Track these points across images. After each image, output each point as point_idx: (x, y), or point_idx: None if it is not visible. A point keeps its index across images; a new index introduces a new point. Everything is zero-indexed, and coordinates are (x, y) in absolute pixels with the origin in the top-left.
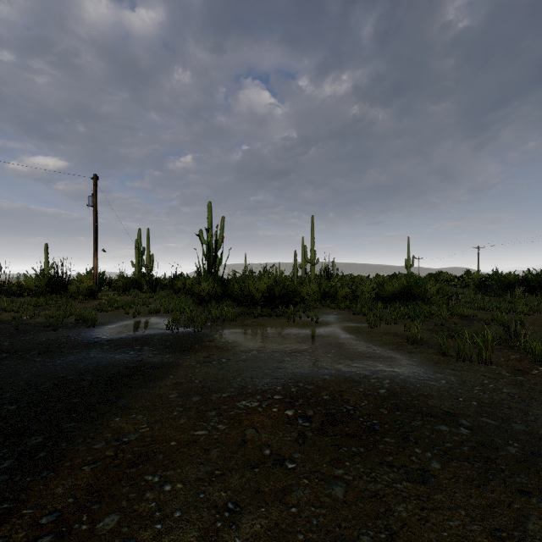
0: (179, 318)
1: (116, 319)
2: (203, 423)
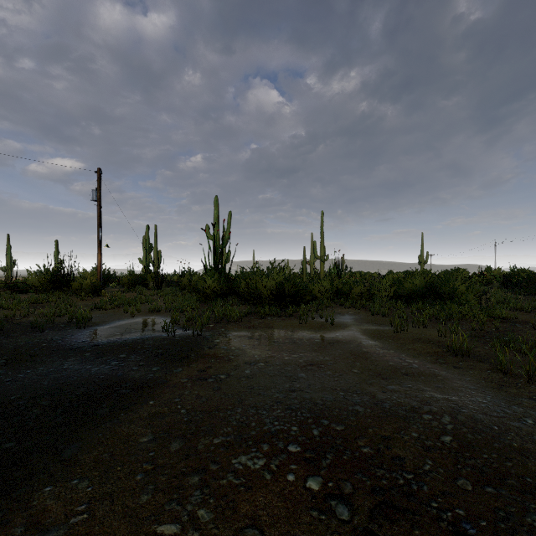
0: (178, 318)
1: (113, 319)
2: (176, 506)
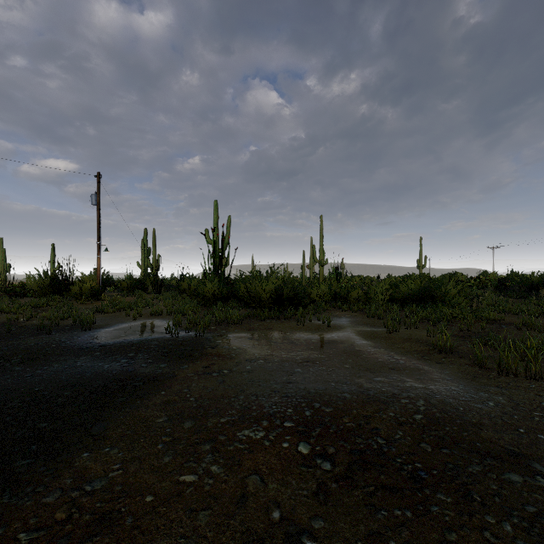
0: (180, 320)
1: (115, 322)
2: (193, 464)
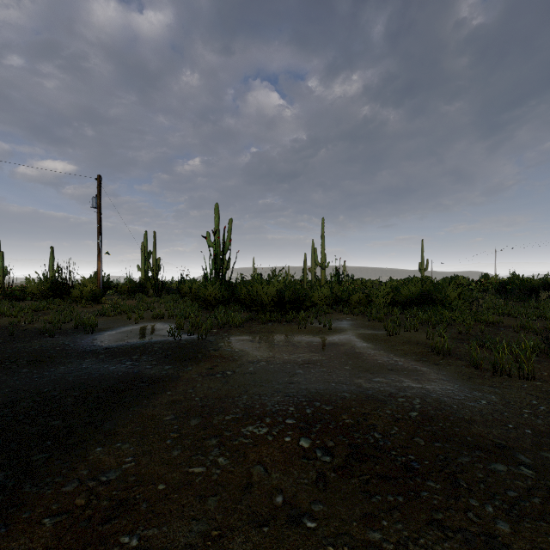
0: (182, 323)
1: (117, 325)
2: (200, 457)
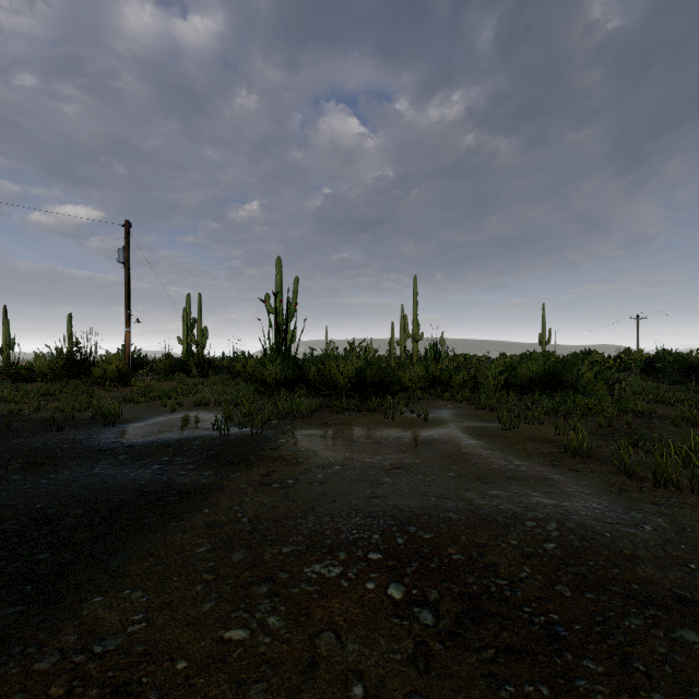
0: (232, 413)
1: (148, 414)
2: (243, 614)
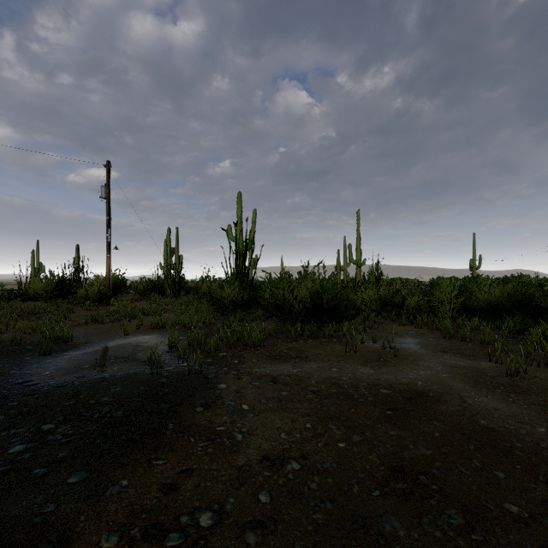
0: (177, 341)
1: (101, 338)
2: None
